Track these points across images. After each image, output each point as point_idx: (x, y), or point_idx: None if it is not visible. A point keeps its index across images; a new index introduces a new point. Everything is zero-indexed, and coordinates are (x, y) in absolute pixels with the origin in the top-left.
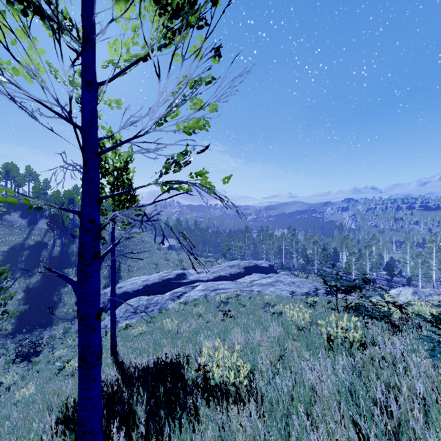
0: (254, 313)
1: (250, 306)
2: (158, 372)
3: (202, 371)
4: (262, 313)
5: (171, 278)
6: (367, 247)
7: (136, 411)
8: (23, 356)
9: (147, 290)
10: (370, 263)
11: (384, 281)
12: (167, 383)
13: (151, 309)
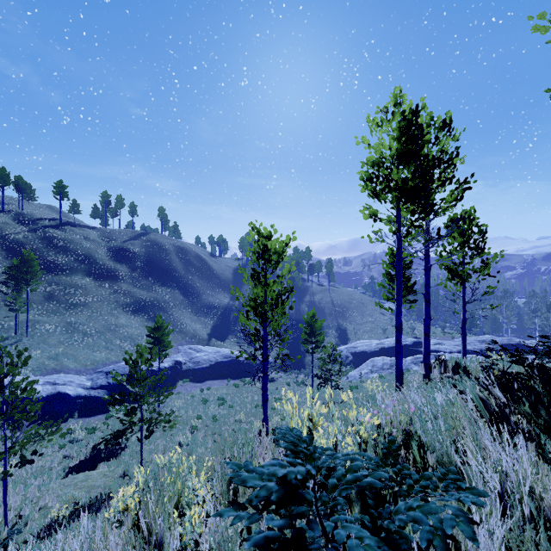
0: None
1: None
2: None
3: None
4: None
5: (407, 345)
6: None
7: None
8: (304, 383)
9: (383, 353)
10: None
11: None
12: None
13: None
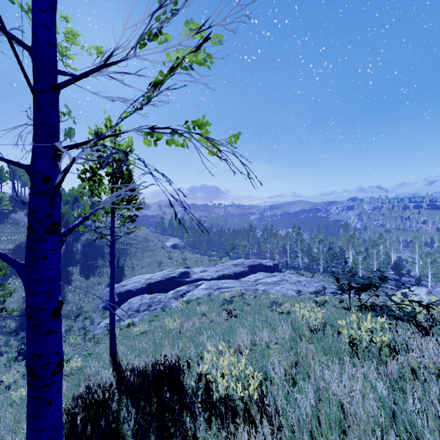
0: (260, 313)
1: (255, 305)
2: (154, 378)
3: (203, 381)
4: (269, 312)
5: (174, 277)
6: (374, 246)
7: (123, 429)
8: (25, 354)
9: (151, 288)
10: (377, 262)
11: (391, 281)
12: (164, 392)
13: (154, 308)
